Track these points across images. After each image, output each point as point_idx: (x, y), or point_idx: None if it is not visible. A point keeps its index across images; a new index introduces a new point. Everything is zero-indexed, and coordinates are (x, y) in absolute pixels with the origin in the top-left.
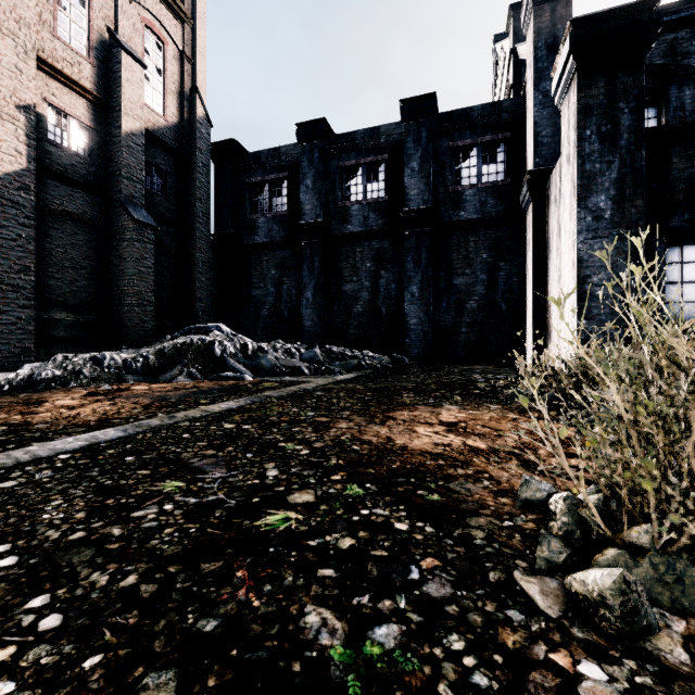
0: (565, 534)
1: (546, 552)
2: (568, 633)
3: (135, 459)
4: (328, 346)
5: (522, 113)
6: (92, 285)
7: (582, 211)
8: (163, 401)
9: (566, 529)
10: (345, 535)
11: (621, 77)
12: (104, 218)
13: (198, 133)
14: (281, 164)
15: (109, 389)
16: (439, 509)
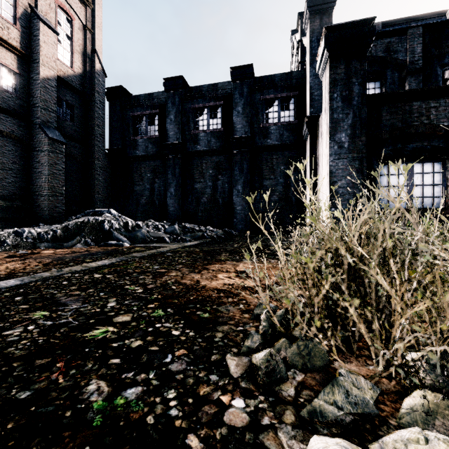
0: (263, 332)
1: (249, 342)
2: (237, 385)
3: (21, 299)
4: (184, 224)
5: (304, 80)
6: (18, 181)
7: (332, 142)
8: (60, 260)
9: (264, 329)
10: (138, 339)
11: (354, 63)
12: (27, 136)
13: (96, 80)
14: (154, 104)
15: (24, 253)
16: (204, 322)
